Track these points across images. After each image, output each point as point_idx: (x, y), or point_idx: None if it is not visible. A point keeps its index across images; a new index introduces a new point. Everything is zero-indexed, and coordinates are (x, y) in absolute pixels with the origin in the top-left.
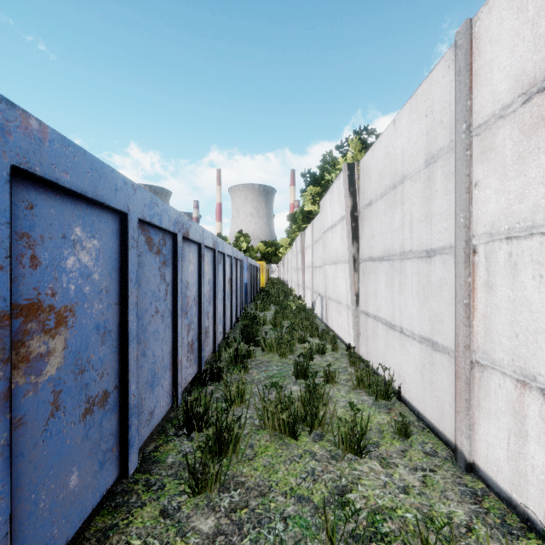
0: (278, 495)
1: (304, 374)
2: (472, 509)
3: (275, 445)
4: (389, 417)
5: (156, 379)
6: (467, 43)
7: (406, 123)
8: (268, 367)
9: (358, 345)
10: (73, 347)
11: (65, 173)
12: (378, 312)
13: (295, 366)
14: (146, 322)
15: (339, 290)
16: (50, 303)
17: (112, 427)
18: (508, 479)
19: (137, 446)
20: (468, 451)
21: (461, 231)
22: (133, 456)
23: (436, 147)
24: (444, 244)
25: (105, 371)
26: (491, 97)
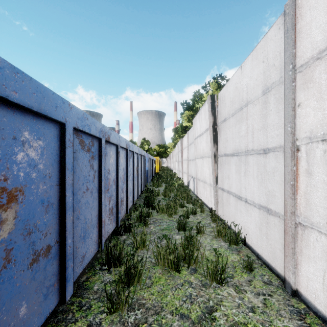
0: (167, 313)
1: (183, 228)
2: (299, 324)
3: (165, 277)
4: (239, 257)
5: (87, 234)
6: (293, 11)
7: (249, 67)
8: (161, 223)
9: (217, 209)
10: (22, 216)
11: (14, 92)
12: (230, 189)
13: (178, 223)
14: (80, 196)
15: (205, 174)
16: (3, 186)
17: (54, 269)
18: (323, 303)
19: (72, 280)
20: (294, 282)
21: (288, 136)
22: (69, 288)
23: (270, 82)
24: (275, 145)
25: (48, 232)
26: (310, 46)
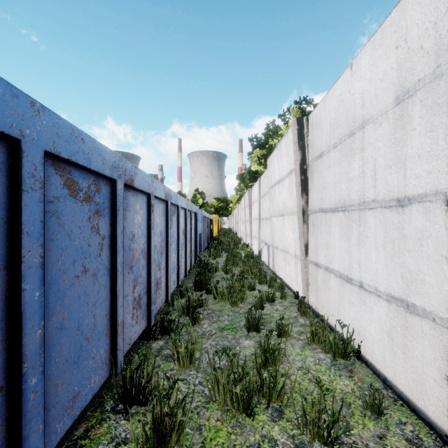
0: None
1: (256, 326)
2: None
3: (227, 427)
4: (353, 383)
5: (83, 352)
6: None
7: (368, 63)
8: (220, 317)
9: (307, 294)
10: None
11: None
12: (331, 264)
13: (247, 319)
14: (66, 286)
15: (286, 241)
16: None
17: None
18: None
19: None
20: None
21: None
22: None
23: (413, 79)
24: (425, 191)
25: None
26: None
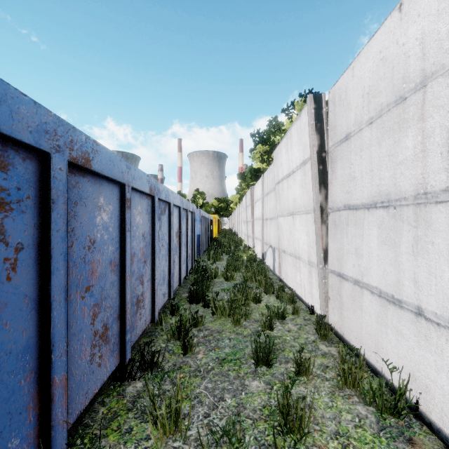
0: None
1: (266, 359)
2: None
3: None
4: None
5: None
6: None
7: None
8: (219, 341)
9: (326, 311)
10: None
11: None
12: (363, 277)
13: (255, 349)
14: None
15: (297, 244)
16: None
17: None
18: None
19: None
20: None
21: None
22: None
23: None
24: None
25: None
26: None
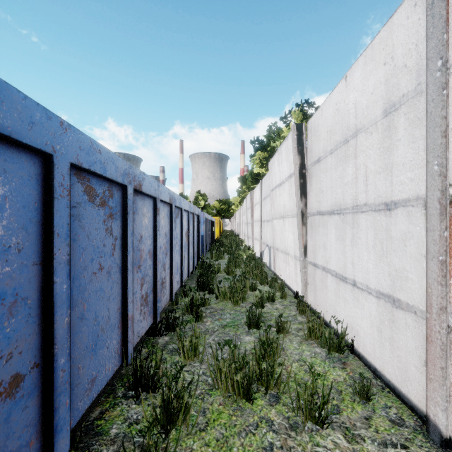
0: None
1: (256, 323)
2: None
3: (229, 410)
4: (345, 374)
5: (99, 341)
6: None
7: (360, 75)
8: (222, 315)
9: (305, 293)
10: None
11: None
12: (327, 264)
13: (248, 316)
14: (86, 281)
15: (286, 242)
16: None
17: (29, 416)
18: None
19: (68, 428)
20: (445, 426)
21: (434, 180)
22: (61, 442)
23: (398, 94)
24: (408, 196)
25: (15, 350)
26: None
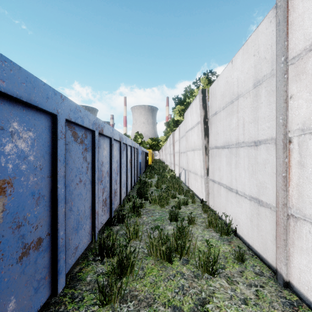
0: (159, 305)
1: (175, 218)
2: None
3: (157, 268)
4: (230, 247)
5: (80, 225)
6: (285, 3)
7: (240, 61)
8: (153, 213)
9: (208, 200)
10: (11, 209)
11: (1, 81)
12: (221, 180)
13: (170, 213)
14: (72, 188)
15: (196, 166)
16: None
17: (45, 262)
18: None
19: (64, 272)
20: (286, 274)
21: (280, 128)
22: (61, 280)
23: (261, 75)
24: (267, 137)
25: (39, 224)
26: (303, 37)
